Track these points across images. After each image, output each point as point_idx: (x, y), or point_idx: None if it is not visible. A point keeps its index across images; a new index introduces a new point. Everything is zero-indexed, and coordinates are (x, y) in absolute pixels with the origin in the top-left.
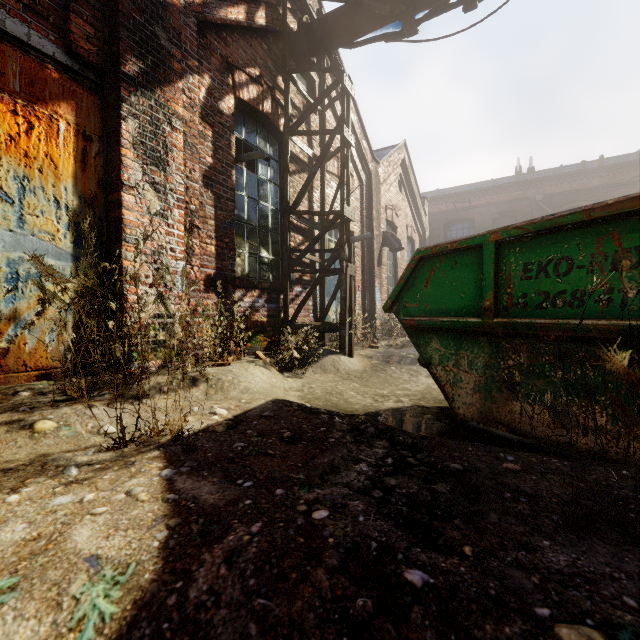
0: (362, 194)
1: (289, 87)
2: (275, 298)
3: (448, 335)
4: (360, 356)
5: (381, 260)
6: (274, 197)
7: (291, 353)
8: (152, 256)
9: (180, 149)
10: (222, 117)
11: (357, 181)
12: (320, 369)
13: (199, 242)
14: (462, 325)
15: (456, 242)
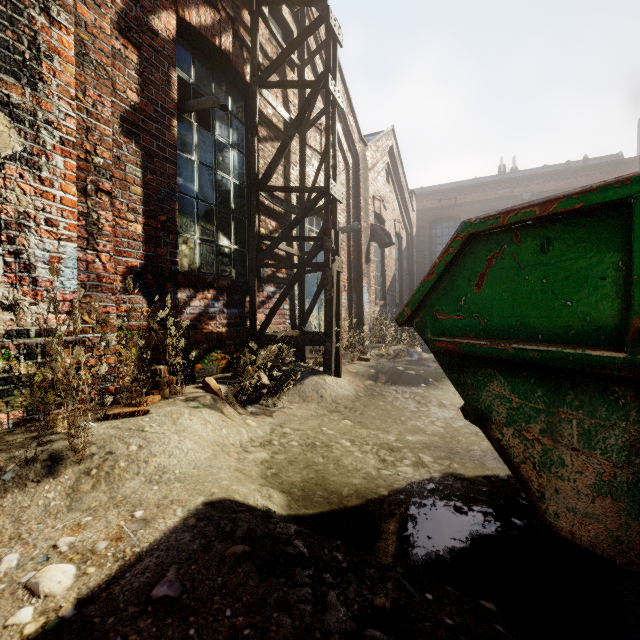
0: (348, 179)
1: (257, 23)
2: (239, 301)
3: (529, 375)
4: (349, 374)
5: (369, 256)
6: (238, 168)
7: (258, 378)
8: (3, 230)
9: (68, 59)
10: (156, 39)
11: (342, 163)
12: (298, 396)
13: (114, 217)
14: (572, 361)
15: (556, 200)
